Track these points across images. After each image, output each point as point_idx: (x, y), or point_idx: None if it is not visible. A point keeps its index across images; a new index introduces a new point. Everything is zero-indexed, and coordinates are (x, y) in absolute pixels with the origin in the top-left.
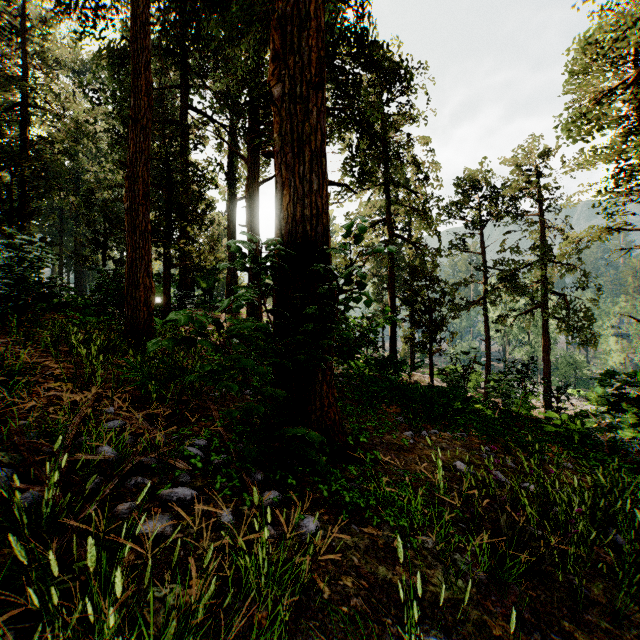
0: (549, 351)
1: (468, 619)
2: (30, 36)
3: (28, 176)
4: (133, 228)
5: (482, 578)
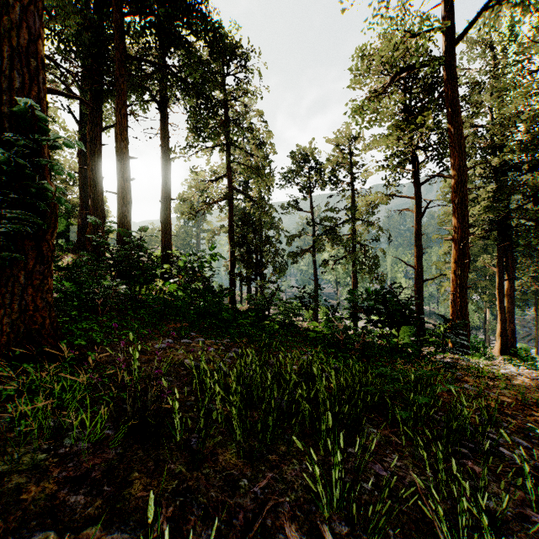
0: (356, 287)
1: (0, 489)
2: None
3: None
4: None
5: (82, 448)
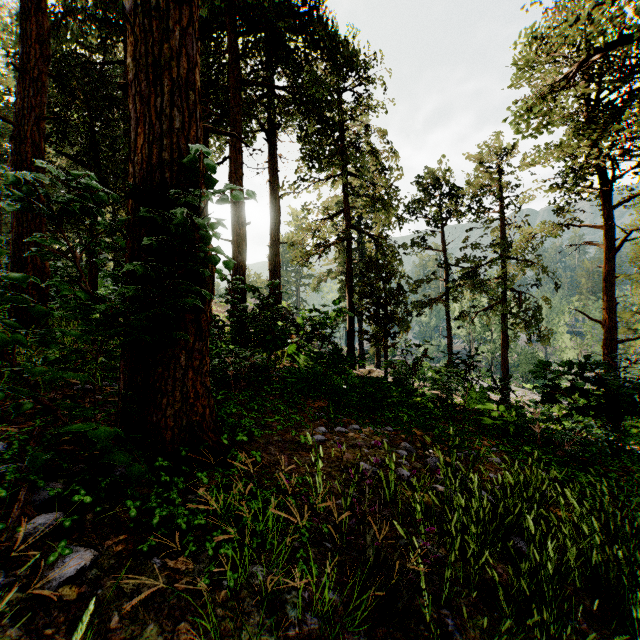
0: (507, 347)
1: None
2: None
3: None
4: None
5: (313, 627)
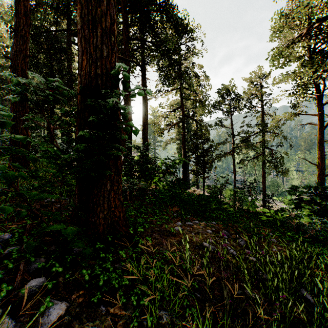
0: (265, 178)
1: None
2: None
3: None
4: None
5: None
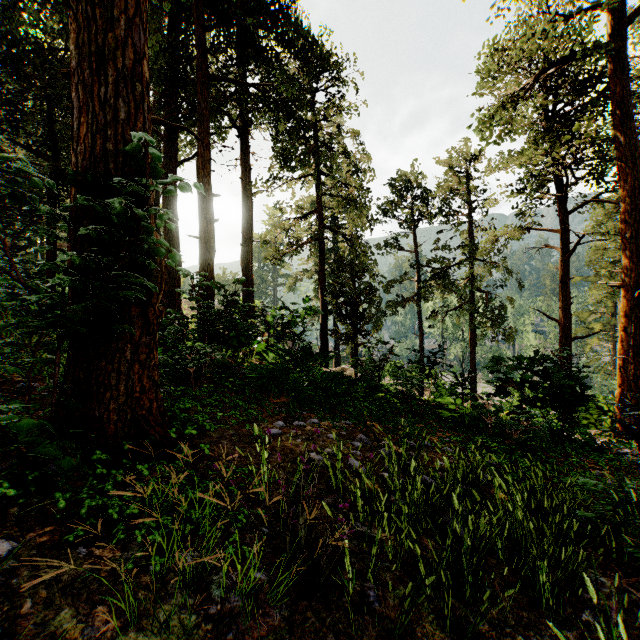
0: (474, 345)
1: None
2: None
3: None
4: None
5: (236, 605)
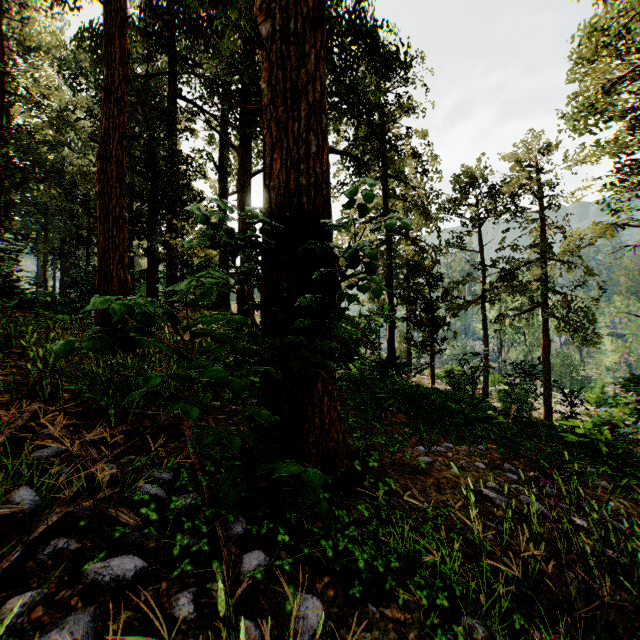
0: (549, 351)
1: None
2: (7, 18)
3: (2, 165)
4: (105, 214)
5: None
